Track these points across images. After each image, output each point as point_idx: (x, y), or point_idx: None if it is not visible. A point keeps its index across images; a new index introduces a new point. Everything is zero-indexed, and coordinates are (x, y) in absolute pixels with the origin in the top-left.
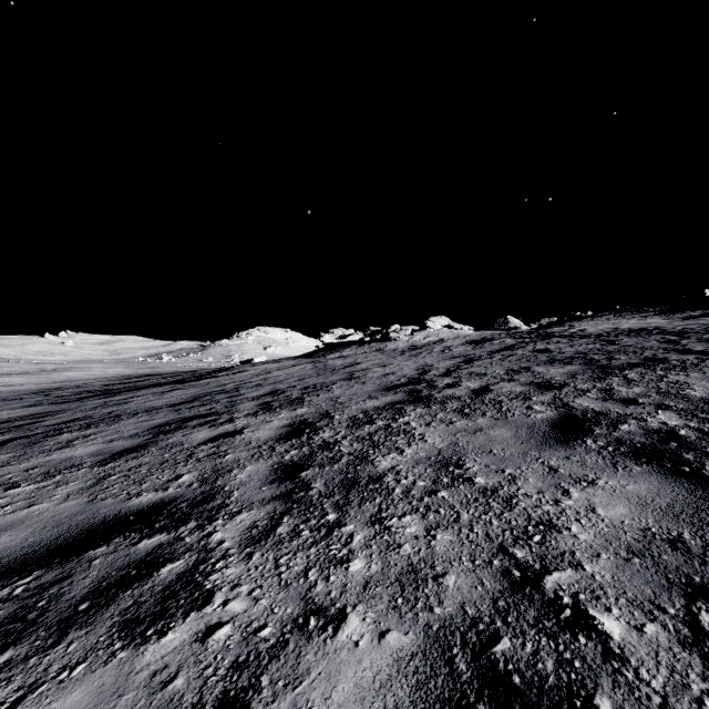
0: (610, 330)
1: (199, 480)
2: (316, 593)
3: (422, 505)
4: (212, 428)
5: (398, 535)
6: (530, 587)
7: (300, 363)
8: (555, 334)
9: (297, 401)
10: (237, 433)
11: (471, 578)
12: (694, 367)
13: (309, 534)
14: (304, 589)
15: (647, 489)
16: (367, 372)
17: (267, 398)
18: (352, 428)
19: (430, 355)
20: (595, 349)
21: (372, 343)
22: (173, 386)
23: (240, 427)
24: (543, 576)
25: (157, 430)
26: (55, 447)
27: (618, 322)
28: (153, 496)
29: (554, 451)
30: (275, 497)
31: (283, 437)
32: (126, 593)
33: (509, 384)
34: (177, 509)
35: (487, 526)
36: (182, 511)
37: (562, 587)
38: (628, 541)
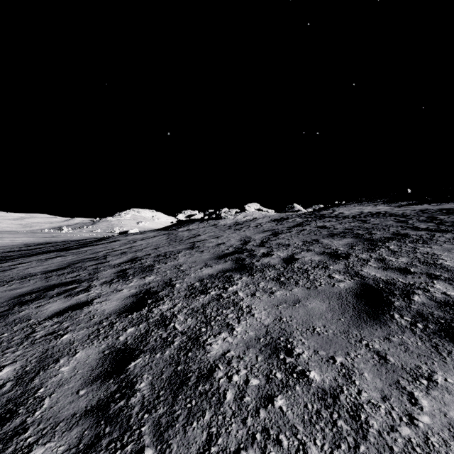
0: (359, 213)
1: (17, 376)
2: None
3: (259, 427)
4: (67, 298)
5: None
6: None
7: (159, 235)
8: (326, 215)
9: (148, 268)
10: (86, 305)
11: None
12: (430, 240)
13: None
14: None
15: None
16: (205, 242)
17: (126, 265)
18: (189, 298)
19: (248, 229)
20: (356, 226)
21: (209, 221)
22: (58, 253)
23: (92, 296)
24: None
25: (17, 300)
26: None
27: (361, 208)
28: None
29: (371, 329)
30: (88, 411)
31: (126, 309)
32: None
33: (308, 254)
34: None
35: None
36: None
37: None
38: None
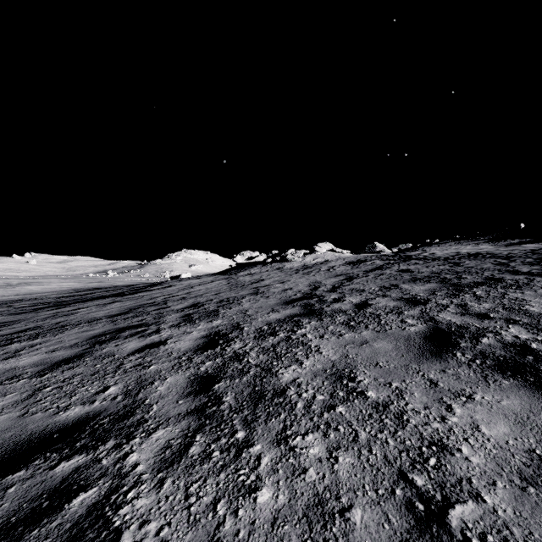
0: (454, 254)
1: (124, 392)
2: (224, 532)
3: (323, 422)
4: (140, 338)
5: (302, 457)
6: (436, 525)
7: (217, 279)
8: (413, 256)
9: (213, 313)
10: (161, 344)
11: (377, 513)
12: (526, 285)
13: (219, 455)
14: (212, 528)
15: (520, 404)
16: (270, 288)
17: (189, 310)
18: (259, 339)
19: (318, 273)
20: (446, 270)
21: (273, 263)
22: (113, 298)
23: (165, 337)
24: (446, 510)
25: (94, 340)
26: (3, 356)
27: (458, 248)
28: (79, 410)
29: (431, 364)
30: (189, 412)
31: (200, 347)
32: (33, 532)
33: (383, 300)
34: (99, 424)
35: (385, 447)
36: (103, 427)
37: (467, 525)
38: (518, 465)
